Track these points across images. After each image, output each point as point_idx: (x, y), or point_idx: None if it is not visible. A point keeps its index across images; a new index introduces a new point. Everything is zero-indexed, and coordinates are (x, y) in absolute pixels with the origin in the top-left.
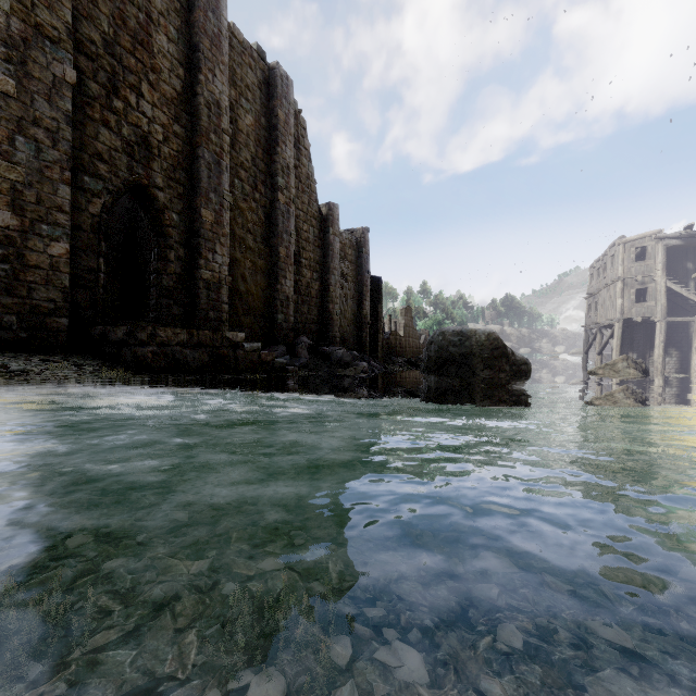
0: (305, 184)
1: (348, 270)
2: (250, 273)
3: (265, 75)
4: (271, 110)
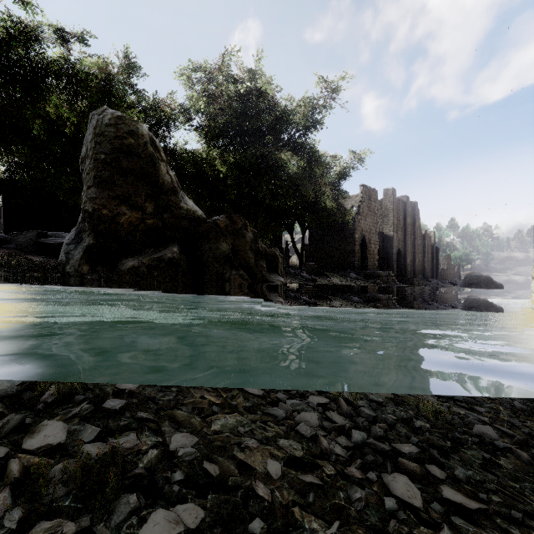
0: (418, 228)
1: (428, 249)
2: (410, 260)
3: (412, 205)
4: (413, 214)
